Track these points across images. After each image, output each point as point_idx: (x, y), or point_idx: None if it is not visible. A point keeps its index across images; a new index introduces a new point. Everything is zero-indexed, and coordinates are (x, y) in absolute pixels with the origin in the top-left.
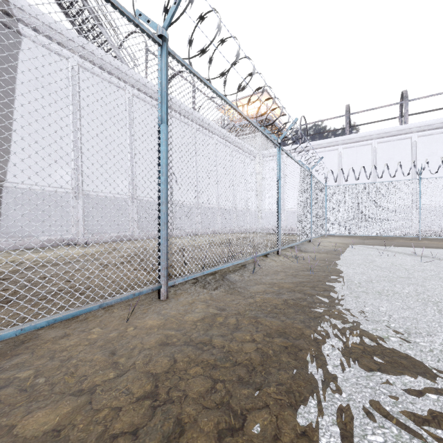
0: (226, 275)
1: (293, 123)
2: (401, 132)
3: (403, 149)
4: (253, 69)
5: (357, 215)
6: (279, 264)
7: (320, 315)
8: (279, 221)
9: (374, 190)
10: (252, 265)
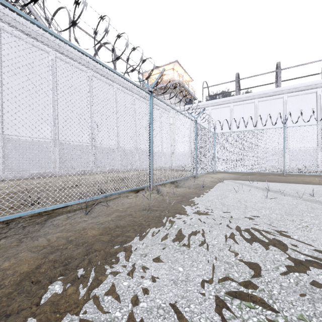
0: (54, 217)
1: (161, 73)
2: (276, 93)
3: (277, 106)
4: (84, 3)
5: (238, 156)
6: (132, 202)
7: (29, 305)
8: (150, 161)
9: (250, 136)
10: (105, 203)
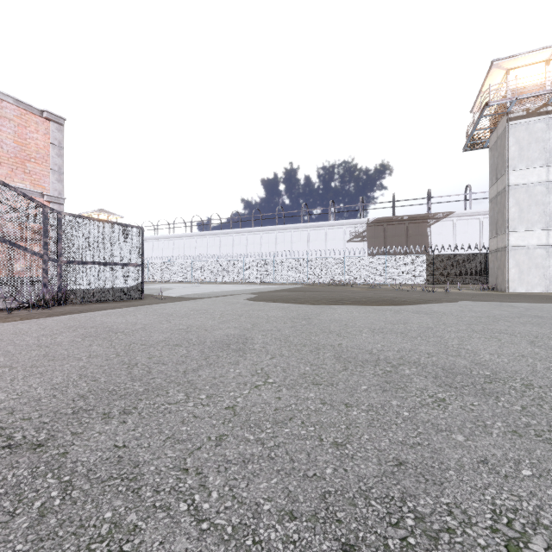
0: None
1: None
2: None
3: None
4: None
5: None
6: None
7: None
8: None
9: None
10: None
